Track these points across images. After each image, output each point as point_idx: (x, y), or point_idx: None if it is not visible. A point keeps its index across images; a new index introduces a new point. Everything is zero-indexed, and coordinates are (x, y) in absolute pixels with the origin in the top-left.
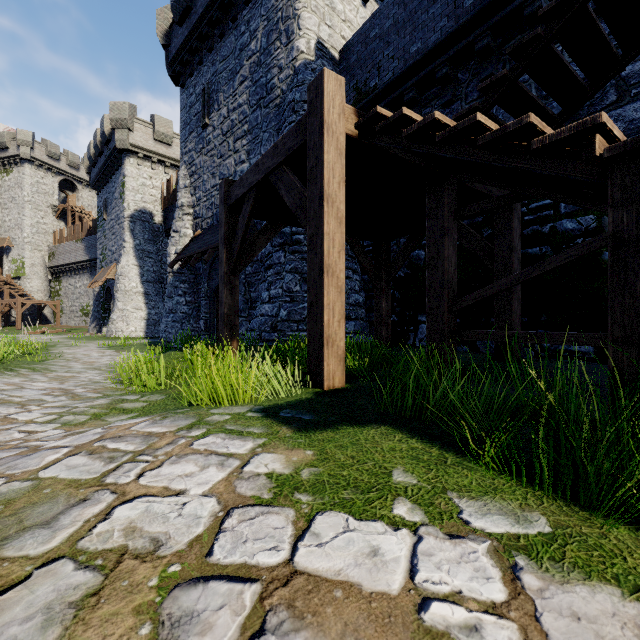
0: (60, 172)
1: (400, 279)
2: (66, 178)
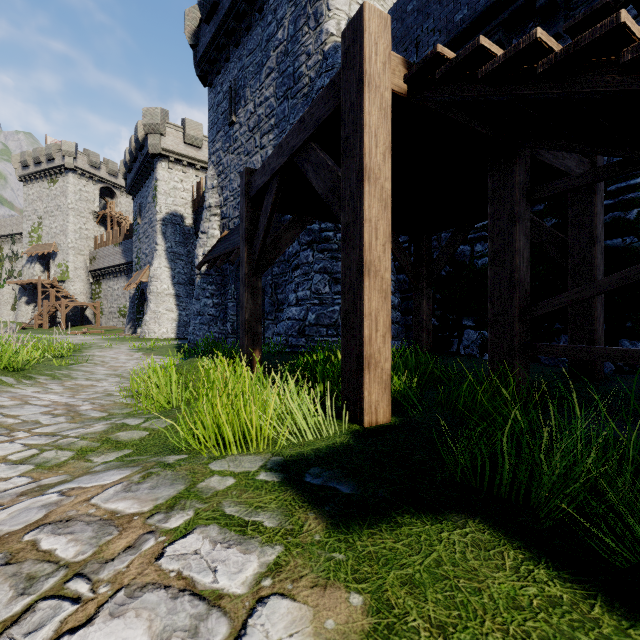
0: (100, 180)
1: (441, 278)
2: (106, 185)
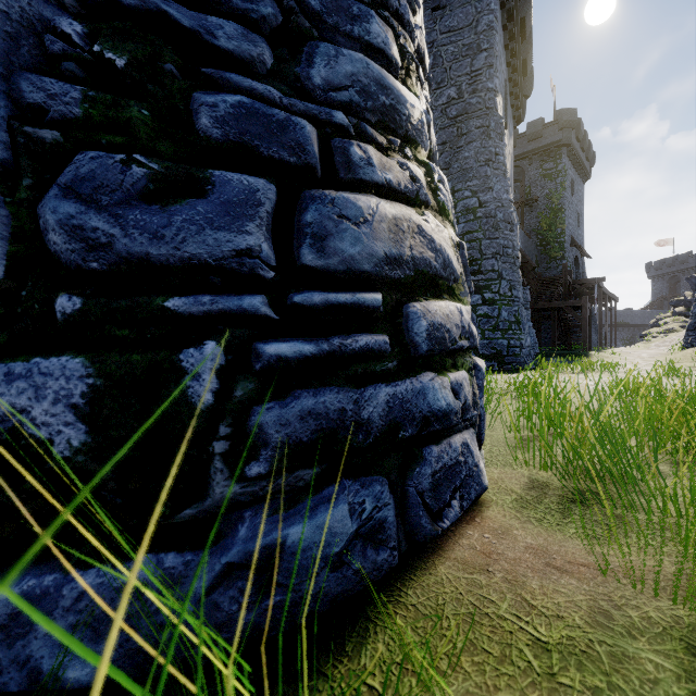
0: None
1: None
2: None
